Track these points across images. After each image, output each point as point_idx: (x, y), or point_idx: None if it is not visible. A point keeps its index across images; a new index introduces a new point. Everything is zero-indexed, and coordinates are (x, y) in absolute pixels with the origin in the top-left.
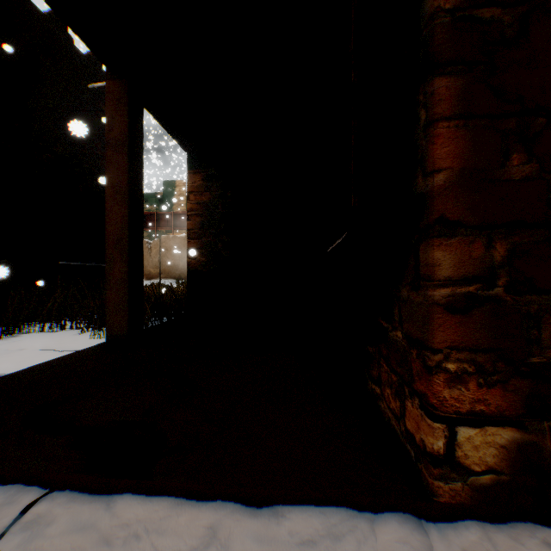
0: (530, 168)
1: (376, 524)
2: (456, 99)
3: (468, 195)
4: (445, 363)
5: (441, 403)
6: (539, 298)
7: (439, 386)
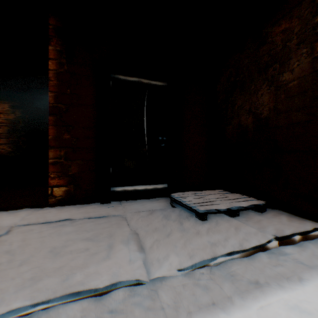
0: (69, 136)
1: (32, 209)
2: (54, 121)
3: (56, 141)
4: (51, 175)
5: (50, 183)
6: (71, 161)
7: (50, 180)
